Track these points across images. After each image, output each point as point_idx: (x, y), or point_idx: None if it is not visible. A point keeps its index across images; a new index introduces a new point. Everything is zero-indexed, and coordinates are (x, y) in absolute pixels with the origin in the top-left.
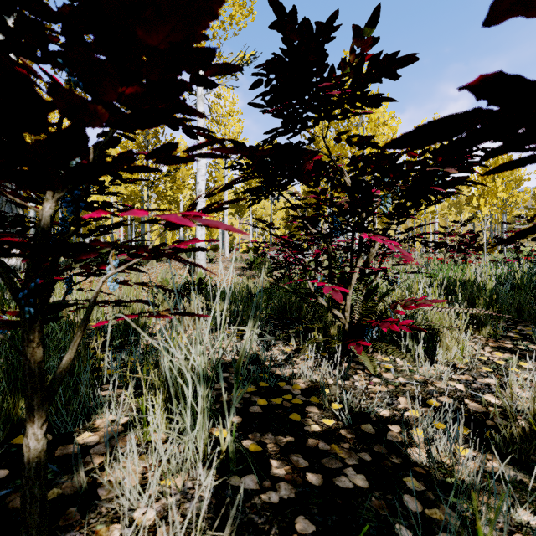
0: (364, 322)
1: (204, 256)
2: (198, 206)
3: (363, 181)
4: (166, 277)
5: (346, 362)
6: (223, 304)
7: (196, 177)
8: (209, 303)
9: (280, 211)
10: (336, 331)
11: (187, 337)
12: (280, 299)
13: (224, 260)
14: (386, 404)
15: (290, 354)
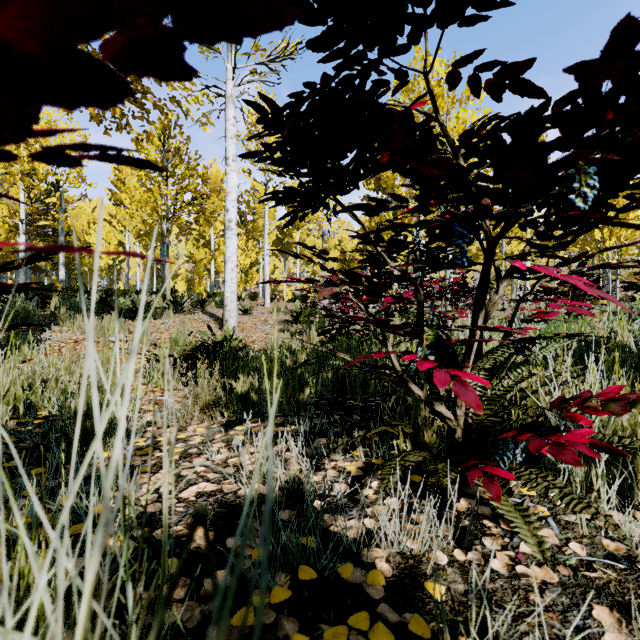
0: (504, 436)
1: (236, 306)
2: (227, 240)
3: (481, 177)
4: (182, 334)
5: (457, 497)
6: (248, 381)
7: (225, 202)
8: (226, 380)
9: (334, 251)
10: (435, 436)
11: (185, 438)
12: (336, 370)
13: (263, 311)
14: (573, 629)
15: (356, 479)
